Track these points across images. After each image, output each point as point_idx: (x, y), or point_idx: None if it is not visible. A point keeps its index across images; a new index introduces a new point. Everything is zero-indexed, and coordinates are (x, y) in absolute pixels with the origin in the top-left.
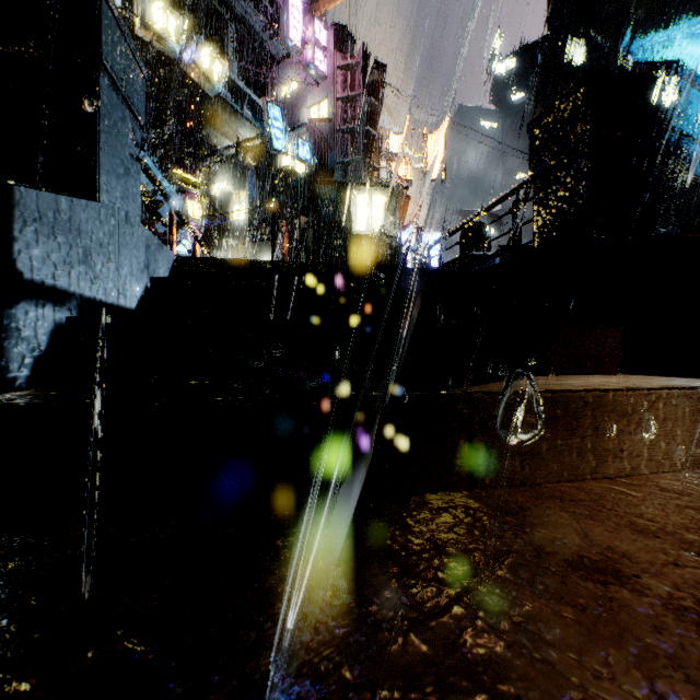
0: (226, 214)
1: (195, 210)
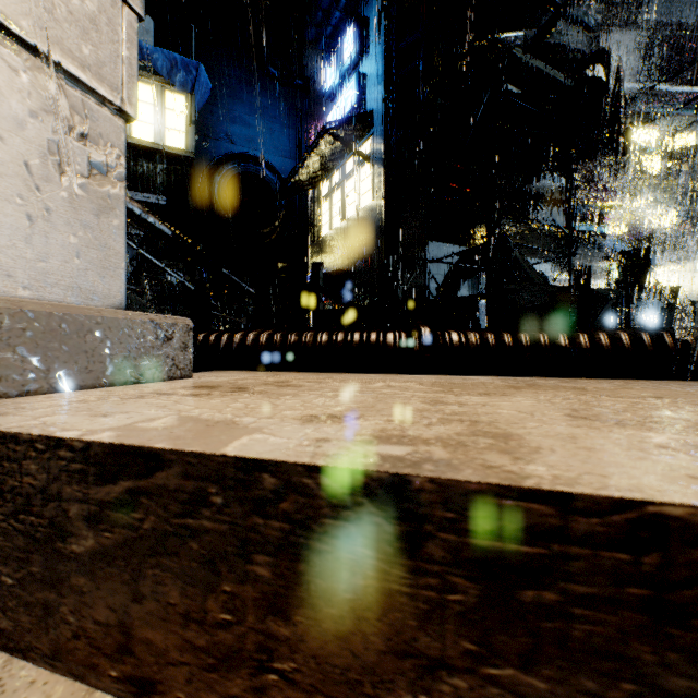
0: (654, 225)
1: (621, 228)
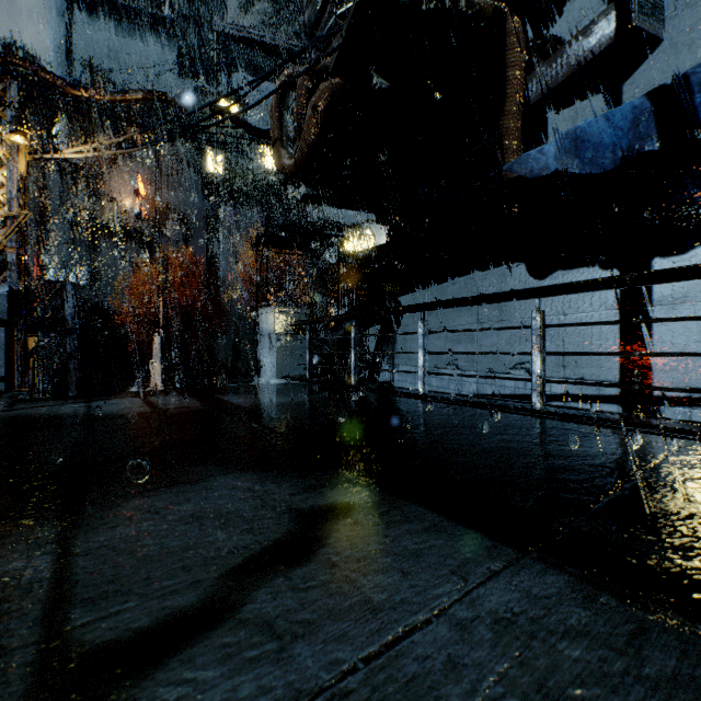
0: None
1: None
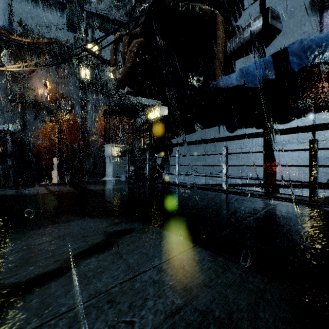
0: None
1: None
